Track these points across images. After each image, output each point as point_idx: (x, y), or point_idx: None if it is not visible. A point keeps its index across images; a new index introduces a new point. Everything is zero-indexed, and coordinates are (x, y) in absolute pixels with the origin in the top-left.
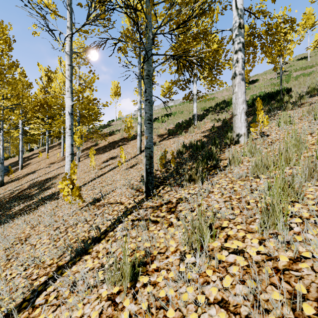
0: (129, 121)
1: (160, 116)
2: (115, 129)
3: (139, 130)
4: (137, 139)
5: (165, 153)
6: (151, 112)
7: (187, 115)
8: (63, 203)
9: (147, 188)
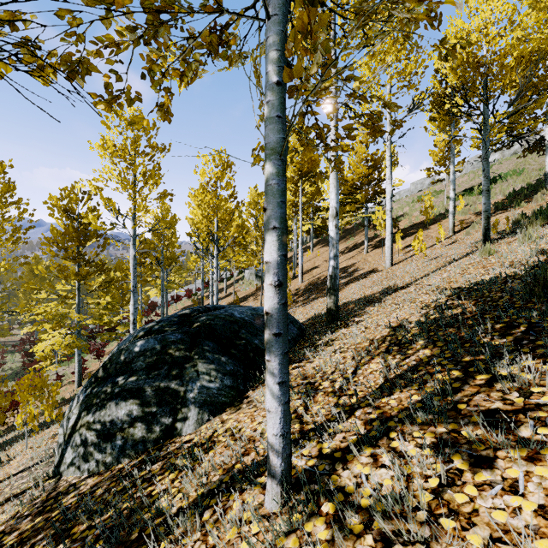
0: (429, 200)
1: (472, 184)
2: (395, 216)
3: (452, 207)
4: (449, 218)
5: (497, 223)
6: (488, 185)
7: (532, 174)
8: (393, 270)
9: (485, 240)
